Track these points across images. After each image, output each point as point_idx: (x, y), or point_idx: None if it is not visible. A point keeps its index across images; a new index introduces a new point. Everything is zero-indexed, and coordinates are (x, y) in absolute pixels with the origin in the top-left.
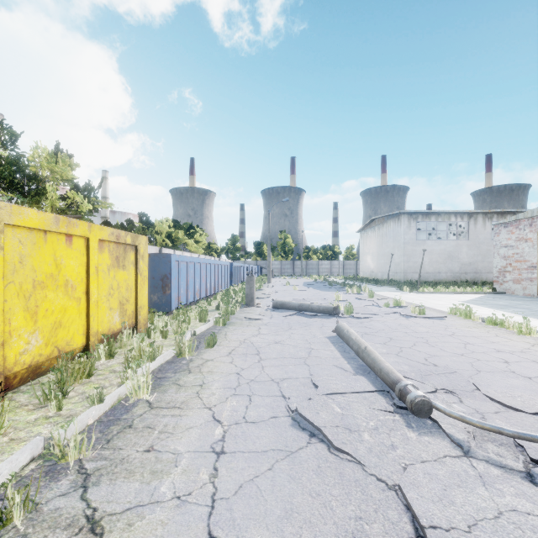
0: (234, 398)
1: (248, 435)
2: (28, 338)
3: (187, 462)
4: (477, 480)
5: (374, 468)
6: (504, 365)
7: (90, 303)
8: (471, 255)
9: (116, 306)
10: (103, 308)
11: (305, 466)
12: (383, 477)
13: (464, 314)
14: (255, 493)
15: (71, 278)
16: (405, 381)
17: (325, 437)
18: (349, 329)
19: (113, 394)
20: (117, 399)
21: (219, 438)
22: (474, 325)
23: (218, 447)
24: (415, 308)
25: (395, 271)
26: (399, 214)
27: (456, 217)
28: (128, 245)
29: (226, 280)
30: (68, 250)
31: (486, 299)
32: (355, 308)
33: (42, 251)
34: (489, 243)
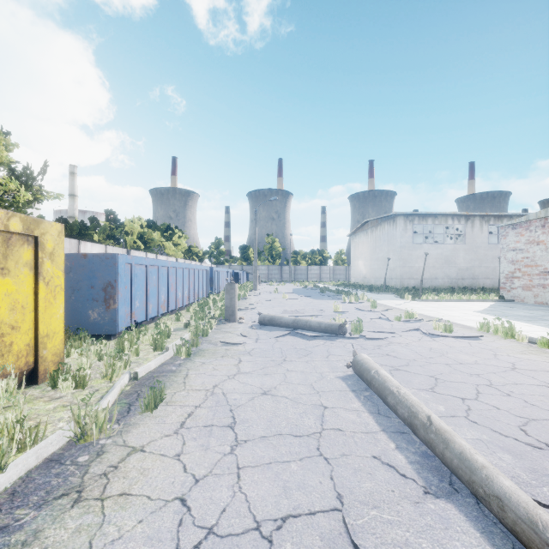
0: None
1: None
2: None
3: None
4: None
5: None
6: None
7: None
8: (468, 259)
9: None
10: None
11: None
12: None
13: (503, 332)
14: None
15: None
16: None
17: None
18: (379, 370)
19: None
20: None
21: None
22: (526, 349)
23: None
24: (439, 323)
25: (390, 276)
26: (395, 216)
27: (453, 219)
28: (15, 234)
29: (205, 287)
30: None
31: (501, 309)
32: (362, 323)
33: None
34: (486, 247)
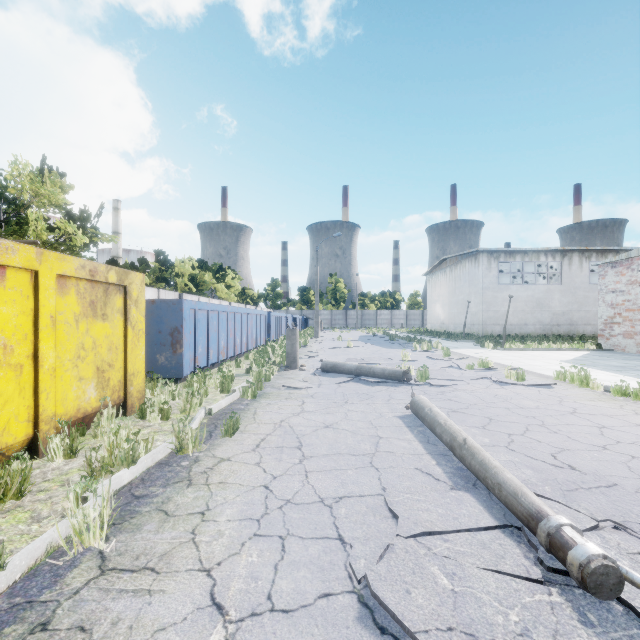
0: (256, 545)
1: None
2: None
3: None
4: None
5: None
6: None
7: (40, 373)
8: (564, 302)
9: (90, 374)
10: (67, 379)
11: None
12: None
13: (578, 381)
14: None
15: (2, 334)
16: (555, 516)
17: None
18: (432, 407)
19: (35, 545)
20: (44, 552)
21: None
22: (597, 397)
23: None
24: (511, 371)
25: (471, 322)
26: (477, 253)
27: (546, 256)
28: (111, 284)
29: (262, 334)
30: None
31: (593, 358)
32: (429, 371)
33: None
34: (587, 288)
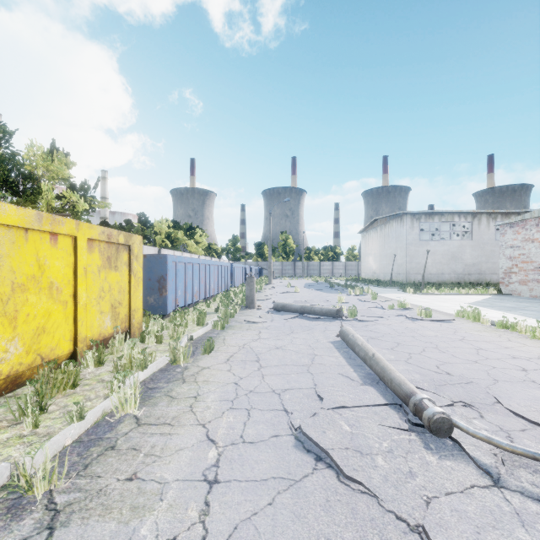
0: (231, 413)
1: (245, 458)
2: (5, 346)
3: (175, 495)
4: (514, 519)
5: (392, 502)
6: (523, 373)
7: (78, 307)
8: (474, 255)
9: (107, 309)
10: (93, 312)
11: (311, 500)
12: (403, 515)
13: (472, 317)
14: (253, 536)
15: (56, 280)
16: (420, 394)
17: (333, 462)
18: (354, 334)
19: (97, 409)
20: (101, 414)
21: (213, 462)
22: (484, 329)
23: (211, 475)
24: (421, 310)
25: (398, 272)
26: (402, 215)
27: (459, 217)
28: (120, 244)
29: (226, 281)
30: (53, 250)
31: (492, 301)
32: (358, 310)
33: (22, 251)
34: (493, 244)
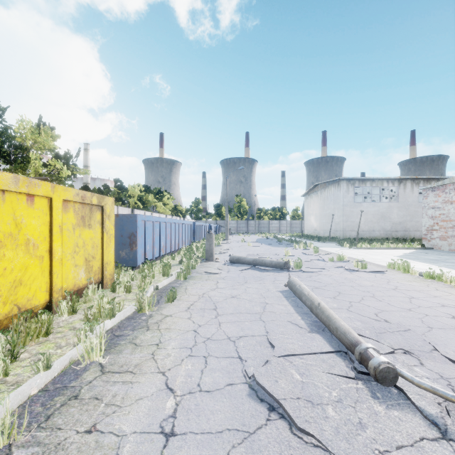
0: (190, 361)
1: (202, 408)
2: None
3: (131, 449)
4: None
5: None
6: (453, 321)
7: (53, 261)
8: (401, 215)
9: (81, 263)
10: (68, 265)
11: None
12: None
13: (402, 269)
14: None
15: (32, 237)
16: (365, 343)
17: (286, 413)
18: (301, 285)
19: (64, 358)
20: (68, 363)
21: (170, 413)
22: (413, 279)
23: (168, 426)
24: (358, 262)
25: (335, 229)
26: (339, 180)
27: (388, 183)
28: (94, 205)
29: (189, 237)
30: (29, 210)
31: (417, 254)
32: (303, 262)
33: None
34: (416, 205)
